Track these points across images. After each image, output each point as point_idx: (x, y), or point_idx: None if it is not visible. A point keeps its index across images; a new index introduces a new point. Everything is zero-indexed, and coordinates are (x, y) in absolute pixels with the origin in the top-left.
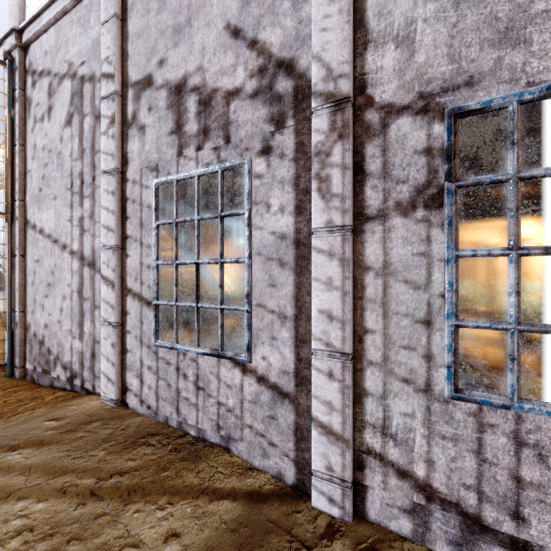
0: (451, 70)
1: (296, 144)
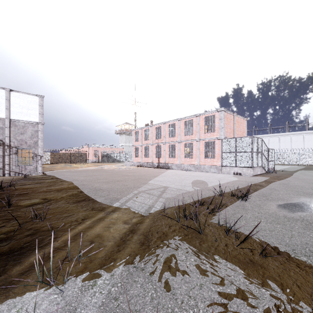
0: (17, 145)
1: (3, 147)
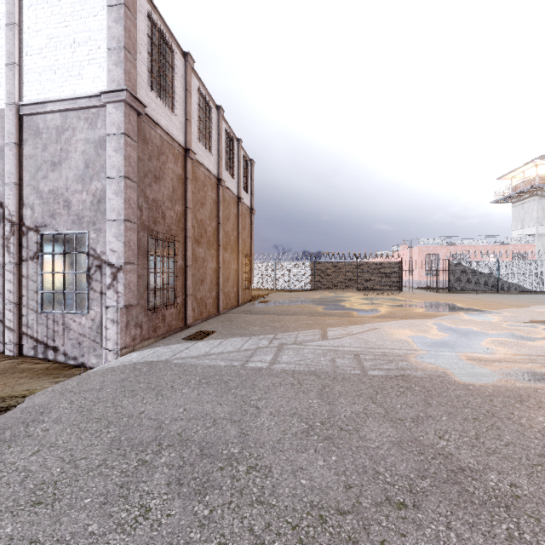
0: (42, 221)
1: (4, 232)
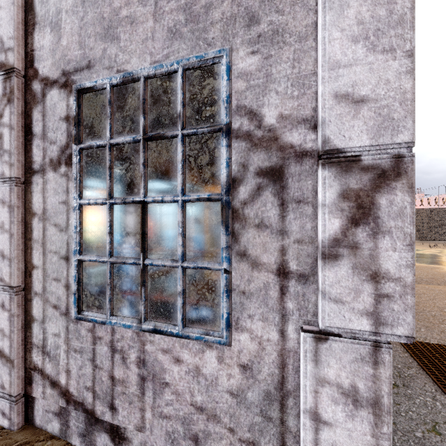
0: (80, 54)
1: None
